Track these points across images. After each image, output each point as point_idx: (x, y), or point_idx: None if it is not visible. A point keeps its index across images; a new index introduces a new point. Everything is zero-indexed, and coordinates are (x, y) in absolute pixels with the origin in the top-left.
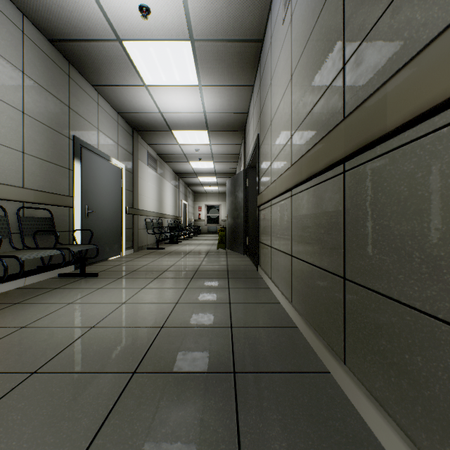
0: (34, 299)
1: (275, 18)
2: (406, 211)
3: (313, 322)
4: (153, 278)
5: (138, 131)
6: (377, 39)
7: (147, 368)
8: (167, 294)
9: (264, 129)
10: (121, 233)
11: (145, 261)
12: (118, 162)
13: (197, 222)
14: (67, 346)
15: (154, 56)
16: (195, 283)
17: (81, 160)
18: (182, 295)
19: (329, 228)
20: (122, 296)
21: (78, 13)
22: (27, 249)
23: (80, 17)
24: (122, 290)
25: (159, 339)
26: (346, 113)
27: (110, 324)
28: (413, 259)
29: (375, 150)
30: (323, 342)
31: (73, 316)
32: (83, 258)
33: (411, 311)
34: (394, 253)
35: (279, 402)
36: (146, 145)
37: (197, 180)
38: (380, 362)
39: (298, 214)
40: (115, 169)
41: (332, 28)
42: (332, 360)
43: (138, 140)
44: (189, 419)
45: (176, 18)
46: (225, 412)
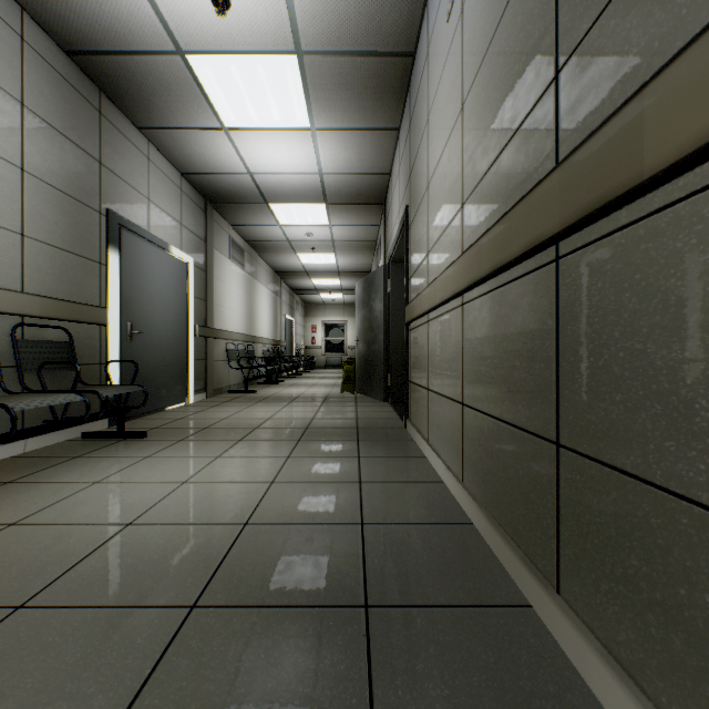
0: (36, 476)
1: (434, 14)
2: (680, 323)
3: (500, 517)
4: (236, 439)
5: (215, 203)
6: (621, 17)
7: (216, 598)
8: (257, 468)
9: (417, 198)
10: (186, 368)
11: (224, 412)
12: (181, 252)
13: (310, 350)
14: (82, 558)
15: (238, 80)
16: (303, 448)
17: (120, 249)
18: (282, 469)
19: (529, 358)
20: (183, 470)
21: (112, 7)
22: (26, 394)
23: (116, 13)
24: (184, 461)
25: (241, 545)
26: (562, 156)
27: (159, 519)
28: (696, 412)
29: (617, 217)
30: (518, 552)
31: (99, 504)
32: (122, 407)
33: (692, 508)
34: (656, 401)
35: (445, 663)
36: (228, 227)
37: (309, 283)
38: (628, 597)
39: (474, 335)
40: (177, 263)
41: (536, 12)
42: (536, 585)
43: (214, 219)
44: (285, 696)
45: (272, 16)
46: (349, 682)
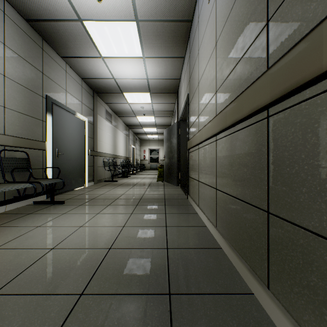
0: (9, 223)
1: (202, 0)
2: None
3: (236, 246)
4: (107, 204)
5: (98, 93)
6: None
7: (93, 289)
8: (116, 219)
9: (193, 89)
10: (84, 170)
11: (102, 191)
12: (82, 116)
13: (143, 161)
14: (27, 267)
15: (108, 33)
16: (139, 209)
17: (52, 114)
18: (128, 219)
19: (252, 167)
20: (81, 220)
21: None
22: (5, 183)
23: (49, 1)
24: (81, 215)
25: (107, 260)
26: (270, 64)
27: (67, 246)
28: None
29: (303, 94)
30: (246, 265)
31: (38, 238)
32: (52, 189)
33: None
34: None
35: None
36: (104, 104)
37: (142, 130)
38: (310, 297)
39: (222, 155)
40: (80, 121)
41: None
42: (256, 283)
43: (97, 100)
44: None
45: (124, 2)
46: None
